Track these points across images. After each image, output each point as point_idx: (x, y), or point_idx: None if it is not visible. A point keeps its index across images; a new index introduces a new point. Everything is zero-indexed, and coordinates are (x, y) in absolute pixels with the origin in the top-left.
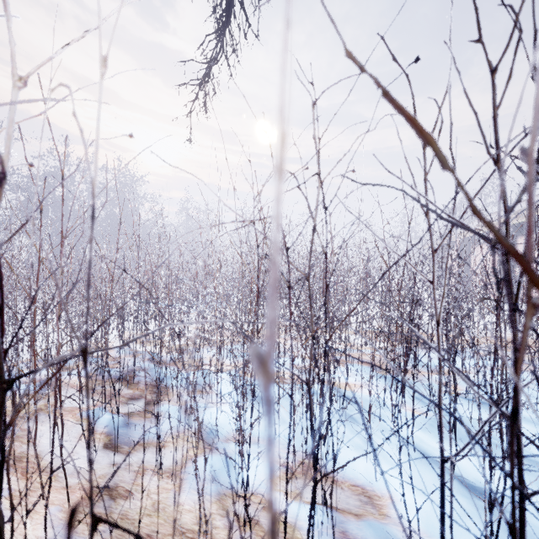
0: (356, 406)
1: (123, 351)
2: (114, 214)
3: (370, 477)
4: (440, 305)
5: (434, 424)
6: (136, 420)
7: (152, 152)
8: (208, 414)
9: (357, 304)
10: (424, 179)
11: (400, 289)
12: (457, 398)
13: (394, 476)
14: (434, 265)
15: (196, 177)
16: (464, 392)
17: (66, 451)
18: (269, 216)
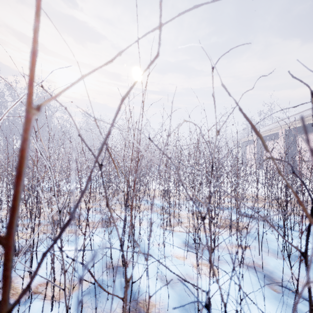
0: None
1: None
2: None
3: None
4: None
5: None
6: None
7: None
8: None
9: None
10: None
11: None
12: None
13: None
14: None
15: None
16: None
17: None
18: None
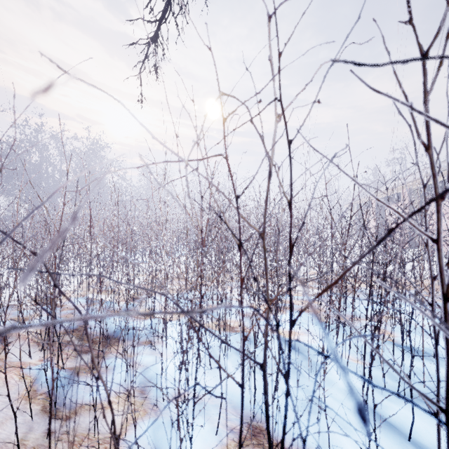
0: (301, 357)
1: (80, 300)
2: (84, 176)
3: (322, 444)
4: (448, 273)
5: (378, 377)
6: (81, 377)
7: (45, 56)
8: (155, 369)
9: (341, 275)
10: (423, 102)
11: (346, 243)
12: (395, 346)
13: (348, 444)
14: (439, 218)
15: (113, 96)
16: (399, 339)
17: (0, 417)
18: (213, 156)
